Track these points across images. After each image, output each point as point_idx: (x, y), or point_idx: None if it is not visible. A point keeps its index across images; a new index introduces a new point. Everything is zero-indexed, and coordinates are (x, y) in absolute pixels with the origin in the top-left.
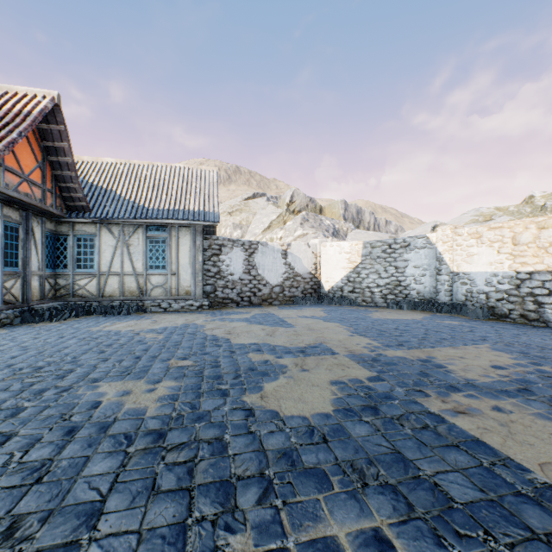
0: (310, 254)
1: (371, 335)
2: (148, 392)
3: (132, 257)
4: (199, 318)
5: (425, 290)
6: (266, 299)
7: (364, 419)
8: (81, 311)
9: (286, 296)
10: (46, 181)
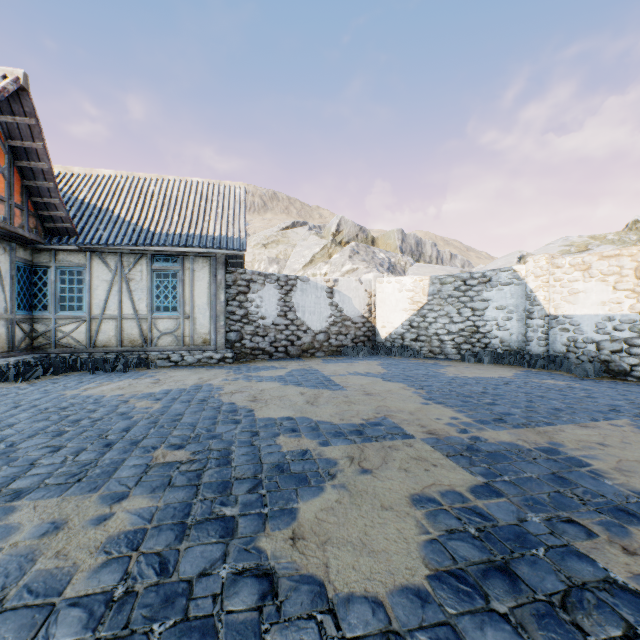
0: (363, 293)
1: (453, 402)
2: (94, 524)
3: (133, 295)
4: (218, 376)
5: (511, 338)
6: (307, 350)
7: (496, 608)
8: (62, 367)
9: (333, 345)
10: (12, 193)
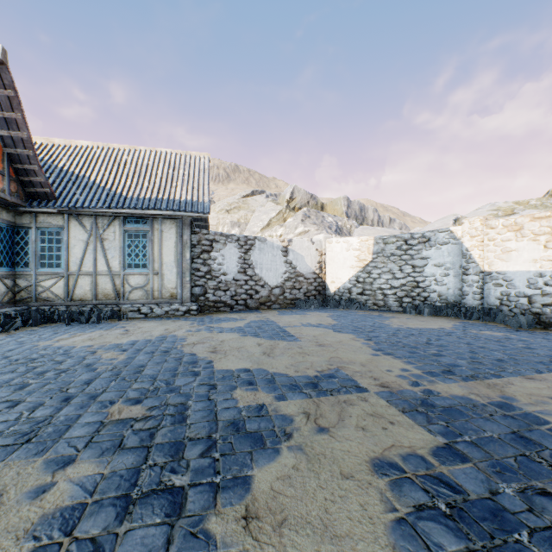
0: (314, 252)
1: (401, 353)
2: (30, 497)
3: (107, 254)
4: (182, 327)
5: (448, 292)
6: (265, 302)
7: None
8: (41, 318)
9: (287, 298)
10: None
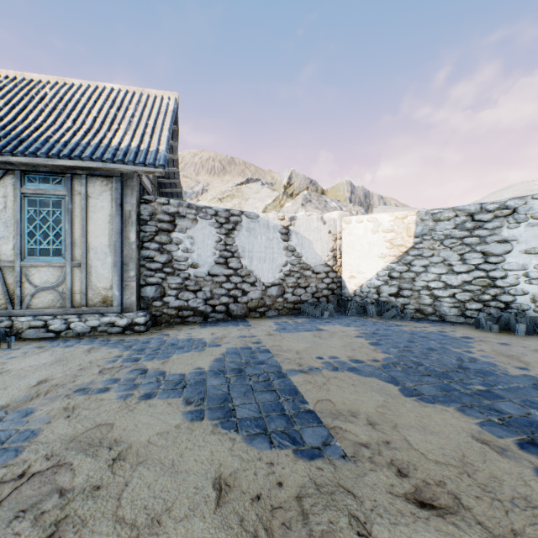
0: (326, 235)
1: None
2: None
3: None
4: (82, 374)
5: None
6: (256, 308)
7: None
8: None
9: (288, 301)
10: None
